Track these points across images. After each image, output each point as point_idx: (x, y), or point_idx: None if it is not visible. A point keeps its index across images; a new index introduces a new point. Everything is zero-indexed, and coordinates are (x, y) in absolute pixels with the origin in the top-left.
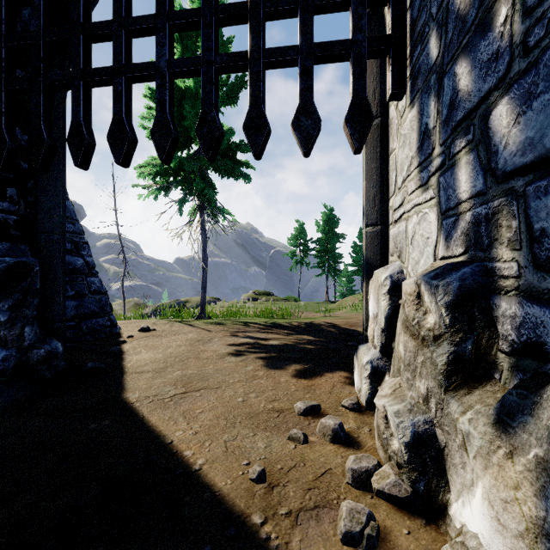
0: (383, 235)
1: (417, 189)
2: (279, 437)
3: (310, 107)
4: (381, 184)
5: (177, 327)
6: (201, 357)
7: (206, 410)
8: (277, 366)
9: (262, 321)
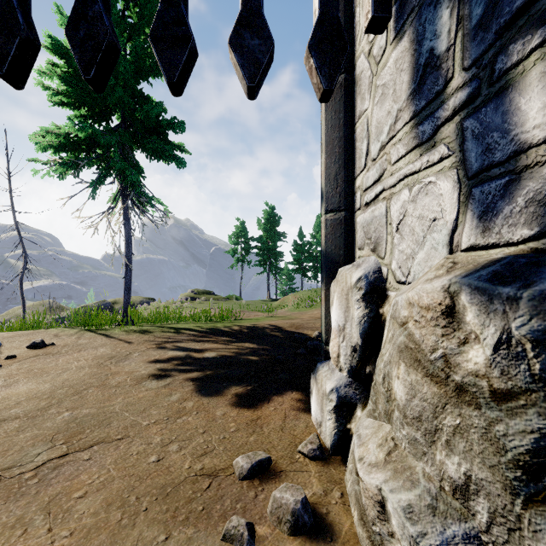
0: (348, 224)
1: (409, 152)
2: (209, 537)
3: (258, 20)
4: (345, 158)
5: (86, 340)
6: (109, 383)
7: (92, 490)
8: (212, 391)
9: (198, 327)
